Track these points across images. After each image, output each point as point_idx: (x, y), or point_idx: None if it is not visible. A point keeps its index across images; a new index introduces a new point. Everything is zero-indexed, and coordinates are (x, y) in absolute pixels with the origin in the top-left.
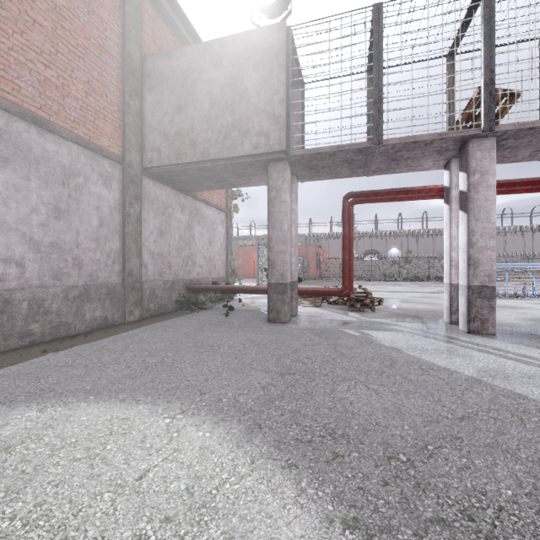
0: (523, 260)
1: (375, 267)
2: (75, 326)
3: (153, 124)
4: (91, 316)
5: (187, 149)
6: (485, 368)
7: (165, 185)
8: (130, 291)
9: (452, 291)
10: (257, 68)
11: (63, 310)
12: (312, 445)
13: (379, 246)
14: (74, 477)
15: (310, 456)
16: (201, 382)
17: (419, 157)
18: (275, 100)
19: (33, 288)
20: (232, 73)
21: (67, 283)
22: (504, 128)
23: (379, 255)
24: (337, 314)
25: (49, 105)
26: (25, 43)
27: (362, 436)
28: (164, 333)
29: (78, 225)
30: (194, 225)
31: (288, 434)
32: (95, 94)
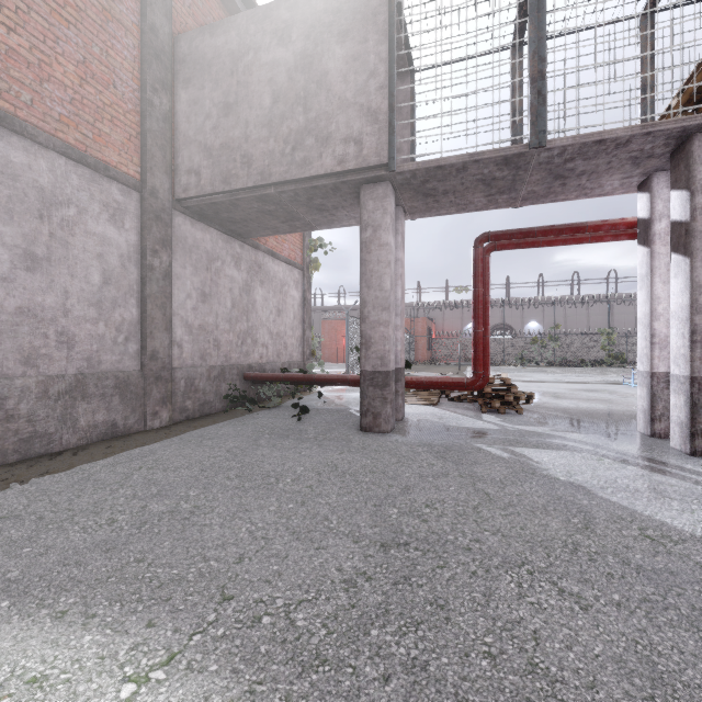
0: None
1: (508, 348)
2: (61, 437)
3: (189, 134)
4: (88, 422)
5: (239, 169)
6: None
7: (211, 226)
8: (153, 382)
9: (655, 384)
10: (344, 39)
11: (40, 414)
12: None
13: (512, 319)
14: None
15: None
16: (229, 565)
17: (601, 171)
18: (371, 86)
19: None
20: (305, 49)
21: (48, 370)
22: None
23: (512, 330)
24: (466, 417)
25: (15, 92)
26: None
27: None
28: (197, 450)
29: (66, 282)
30: (255, 287)
31: None
32: (96, 83)
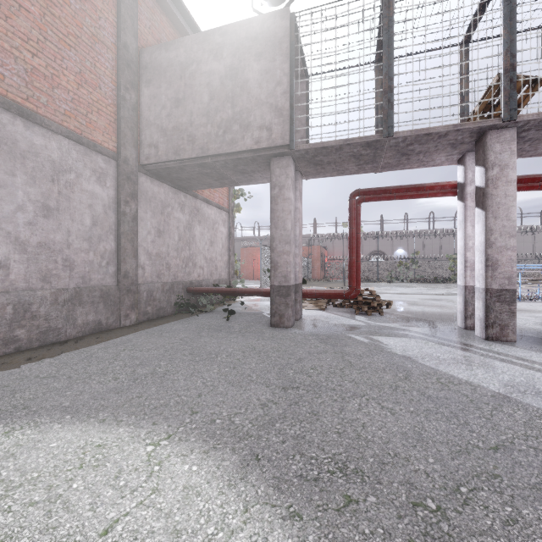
0: (533, 261)
1: (381, 268)
2: (65, 331)
3: (150, 119)
4: (83, 321)
5: (186, 145)
6: (512, 382)
7: (164, 183)
8: (126, 294)
9: (467, 294)
10: (259, 58)
11: (52, 315)
12: (319, 484)
13: (384, 247)
14: (24, 530)
15: (317, 500)
16: (193, 398)
17: (432, 151)
18: (278, 92)
19: (18, 292)
20: (232, 64)
21: (57, 285)
22: (527, 118)
23: (384, 256)
24: (344, 318)
25: (37, 96)
26: (10, 29)
27: (379, 472)
28: (160, 339)
29: (68, 224)
30: (194, 225)
31: (291, 468)
32: (88, 86)
